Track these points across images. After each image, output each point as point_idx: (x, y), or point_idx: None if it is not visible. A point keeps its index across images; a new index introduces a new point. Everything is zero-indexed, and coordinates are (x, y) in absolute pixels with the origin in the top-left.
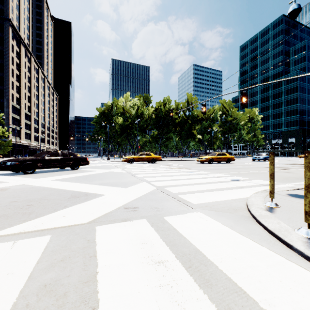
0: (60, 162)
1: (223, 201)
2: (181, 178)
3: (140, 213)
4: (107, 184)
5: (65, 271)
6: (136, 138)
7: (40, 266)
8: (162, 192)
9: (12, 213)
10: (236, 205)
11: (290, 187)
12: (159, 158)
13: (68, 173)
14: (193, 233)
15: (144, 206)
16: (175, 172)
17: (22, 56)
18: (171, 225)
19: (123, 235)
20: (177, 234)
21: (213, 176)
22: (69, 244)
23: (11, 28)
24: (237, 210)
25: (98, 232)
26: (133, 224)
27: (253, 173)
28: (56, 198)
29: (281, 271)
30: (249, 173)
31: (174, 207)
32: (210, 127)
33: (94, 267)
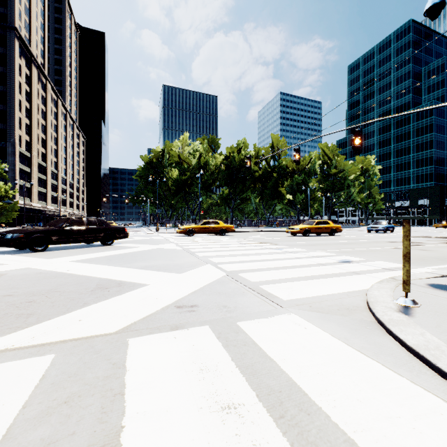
0: (86, 235)
1: (328, 295)
2: (263, 258)
3: (201, 316)
4: (153, 268)
5: (68, 423)
6: (197, 199)
7: (27, 413)
8: (236, 280)
9: (1, 315)
10: (349, 302)
11: (431, 272)
12: (230, 228)
13: (97, 250)
14: (284, 352)
15: (206, 303)
16: (254, 249)
17: (33, 81)
18: (249, 337)
19: (172, 355)
20: (258, 353)
21: (312, 255)
22: (81, 371)
23: (18, 41)
24: (353, 311)
25: (131, 349)
26: (188, 334)
27: (371, 250)
28: (74, 290)
29: (440, 426)
30: (364, 250)
31: (253, 305)
32: (306, 183)
33: (119, 415)
